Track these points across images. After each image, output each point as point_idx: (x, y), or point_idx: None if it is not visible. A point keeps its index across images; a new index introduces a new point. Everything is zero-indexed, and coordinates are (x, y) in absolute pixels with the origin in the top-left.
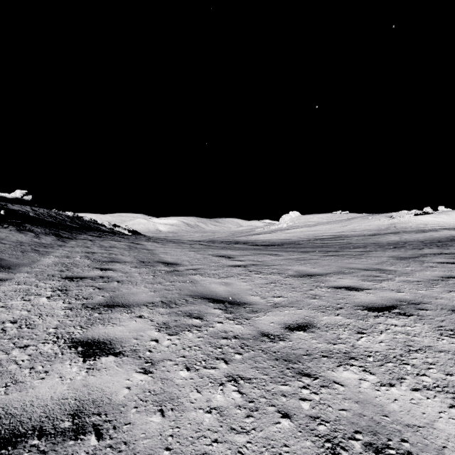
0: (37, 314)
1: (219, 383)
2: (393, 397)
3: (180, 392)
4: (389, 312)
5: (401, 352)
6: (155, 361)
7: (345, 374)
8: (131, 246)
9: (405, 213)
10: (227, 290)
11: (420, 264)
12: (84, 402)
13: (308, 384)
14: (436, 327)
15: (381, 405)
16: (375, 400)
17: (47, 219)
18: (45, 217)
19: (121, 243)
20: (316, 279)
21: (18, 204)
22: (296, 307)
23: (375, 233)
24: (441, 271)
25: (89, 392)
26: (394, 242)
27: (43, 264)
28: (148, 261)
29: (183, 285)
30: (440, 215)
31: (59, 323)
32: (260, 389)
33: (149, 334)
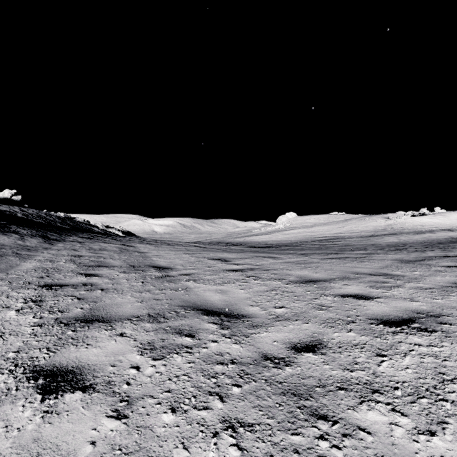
0: None
1: (212, 433)
2: (438, 452)
3: (161, 449)
4: (408, 327)
5: (434, 383)
6: (132, 399)
7: (371, 415)
8: (122, 248)
9: (401, 214)
10: (223, 299)
11: (428, 268)
12: None
13: (326, 432)
14: None
15: None
16: None
17: (36, 220)
18: (34, 217)
19: (113, 245)
20: (320, 285)
21: (5, 204)
22: (302, 320)
23: (372, 234)
24: (451, 276)
25: (38, 452)
26: (394, 244)
27: (21, 270)
28: (138, 265)
29: (175, 293)
30: (436, 216)
31: (22, 344)
32: (265, 442)
33: (130, 358)
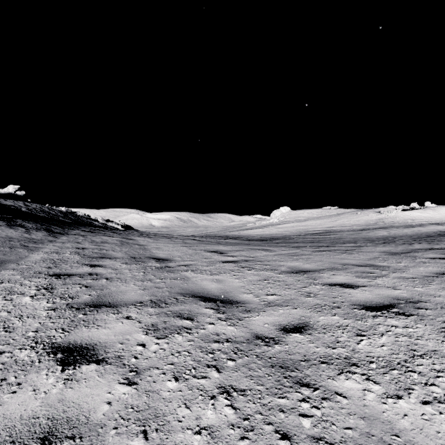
0: (17, 315)
1: (210, 396)
2: (402, 411)
3: (167, 408)
4: (387, 311)
5: (405, 358)
6: (140, 369)
7: (348, 383)
8: (123, 241)
9: (393, 209)
10: (219, 287)
11: (413, 260)
12: (58, 421)
13: (307, 396)
14: (439, 328)
15: (390, 422)
16: (383, 416)
17: (39, 214)
18: (37, 212)
19: (113, 238)
20: (310, 275)
21: (10, 199)
22: (291, 306)
23: (363, 228)
24: (434, 267)
25: (64, 409)
26: (384, 237)
27: (30, 261)
28: (139, 257)
29: (174, 282)
30: (426, 211)
31: (40, 325)
32: (255, 403)
33: (136, 337)
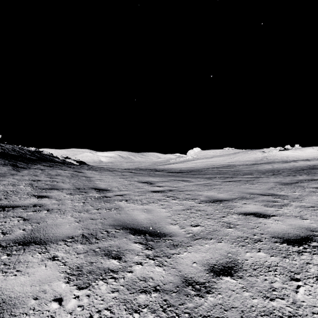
0: None
1: None
2: None
3: None
4: (308, 246)
5: None
6: None
7: None
8: (73, 174)
9: (272, 149)
10: (148, 218)
11: (303, 189)
12: None
13: None
14: None
15: None
16: None
17: (10, 152)
18: (9, 151)
19: (67, 171)
20: (225, 204)
21: None
22: (215, 239)
23: (253, 163)
24: None
25: None
26: (270, 170)
27: None
28: (83, 187)
29: (109, 213)
30: (296, 151)
31: None
32: None
33: (54, 288)
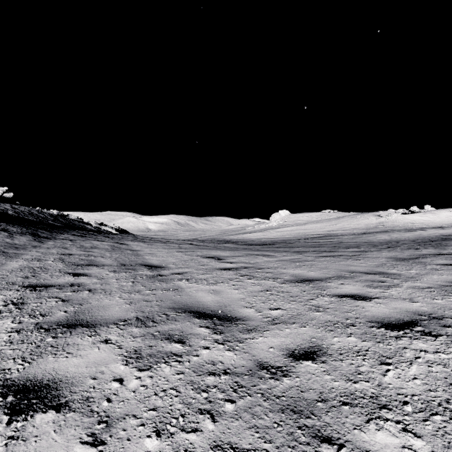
0: None
1: None
2: None
3: None
4: (411, 331)
5: (446, 397)
6: (112, 419)
7: (380, 436)
8: (114, 246)
9: (392, 212)
10: (216, 300)
11: (423, 267)
12: None
13: None
14: None
15: None
16: None
17: (27, 217)
18: (25, 215)
19: (105, 243)
20: (316, 285)
21: None
22: (299, 323)
23: (364, 232)
24: (448, 274)
25: None
26: (386, 241)
27: (6, 269)
28: (130, 263)
29: (166, 294)
30: (426, 214)
31: None
32: None
33: (113, 369)
